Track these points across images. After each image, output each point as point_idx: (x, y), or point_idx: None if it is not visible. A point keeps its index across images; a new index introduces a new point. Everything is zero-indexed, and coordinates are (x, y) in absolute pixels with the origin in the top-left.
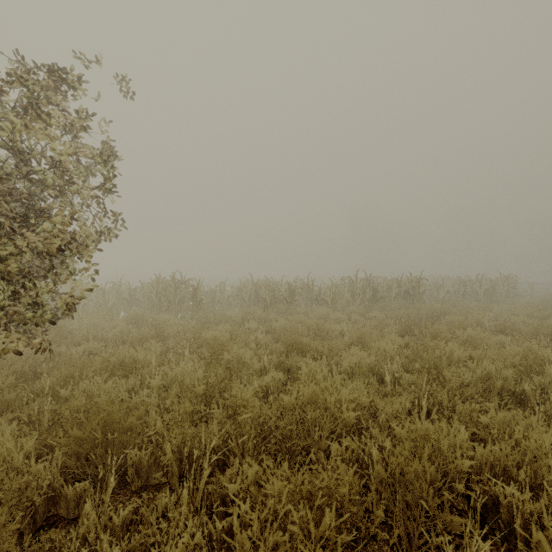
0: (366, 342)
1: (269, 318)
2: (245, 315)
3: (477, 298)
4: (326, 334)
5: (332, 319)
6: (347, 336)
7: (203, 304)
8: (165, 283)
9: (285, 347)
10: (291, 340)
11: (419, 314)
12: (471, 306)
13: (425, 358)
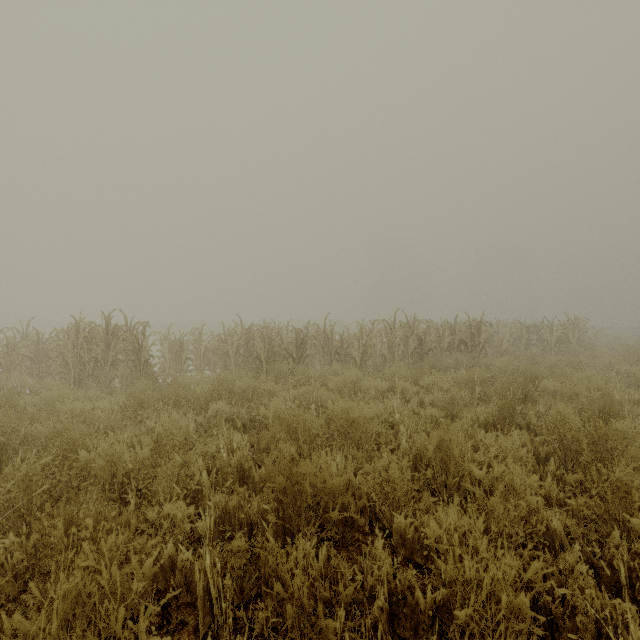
0: (456, 460)
1: (261, 390)
2: (213, 389)
3: (547, 349)
4: (365, 434)
5: (366, 389)
6: (403, 434)
7: (154, 366)
8: (91, 330)
9: (275, 497)
10: (289, 477)
11: (494, 376)
12: (550, 361)
13: (636, 528)
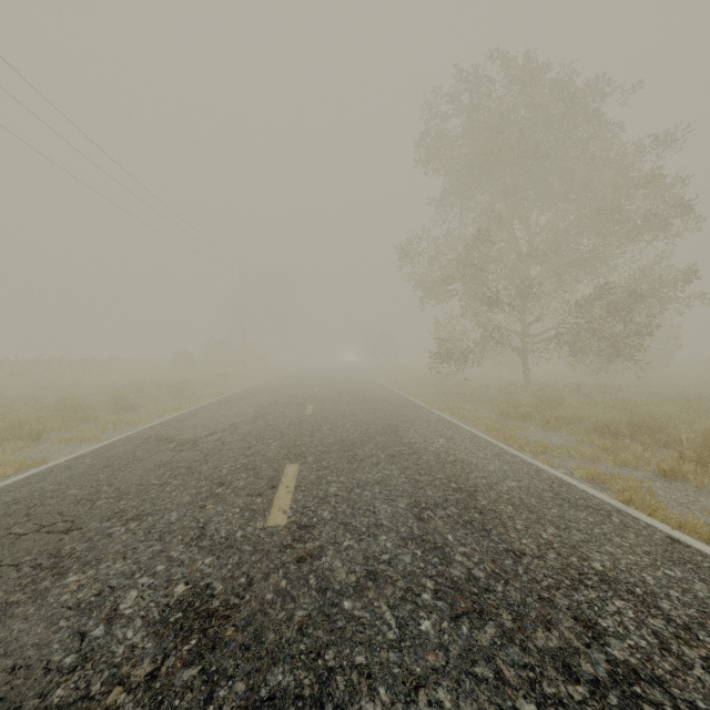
0: None
1: None
2: None
3: None
4: None
5: None
6: None
7: None
8: None
9: None
10: None
11: None
12: None
13: None
